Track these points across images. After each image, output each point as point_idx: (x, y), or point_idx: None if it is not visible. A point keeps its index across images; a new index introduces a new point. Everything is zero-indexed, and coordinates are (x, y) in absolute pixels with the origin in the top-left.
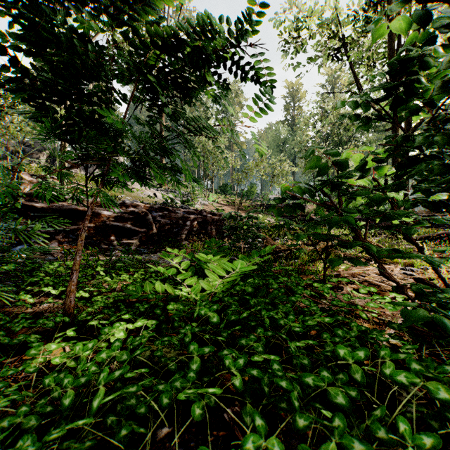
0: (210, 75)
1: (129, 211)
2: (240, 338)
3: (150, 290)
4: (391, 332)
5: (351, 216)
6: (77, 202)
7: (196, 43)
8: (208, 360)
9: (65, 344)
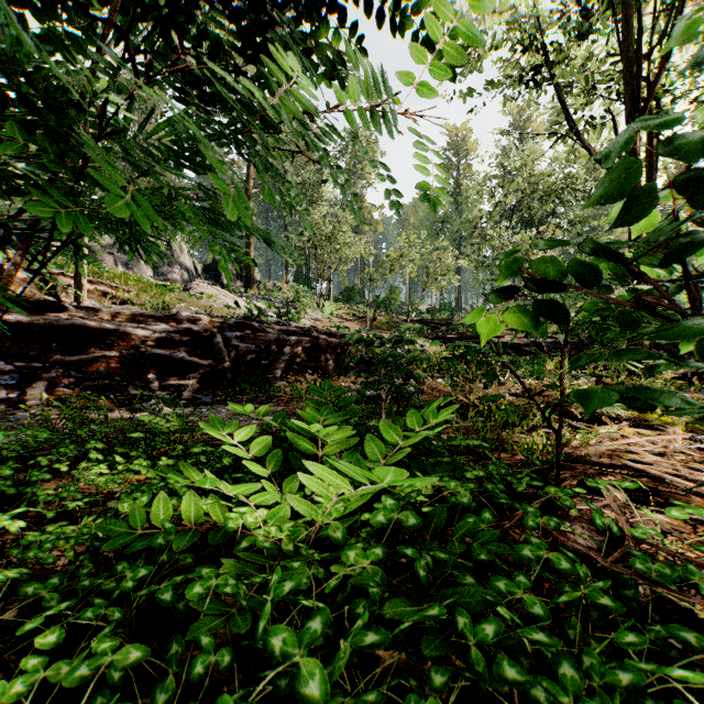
0: None
1: (181, 330)
2: None
3: (162, 521)
4: None
5: None
6: None
7: None
8: None
9: None
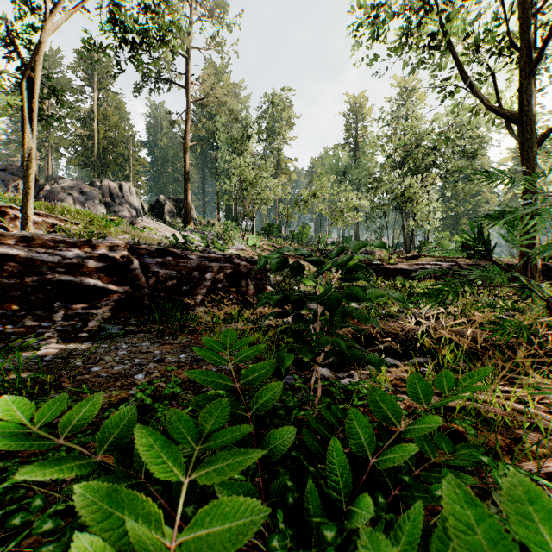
0: None
1: (96, 256)
2: None
3: None
4: None
5: None
6: None
7: None
8: None
9: None
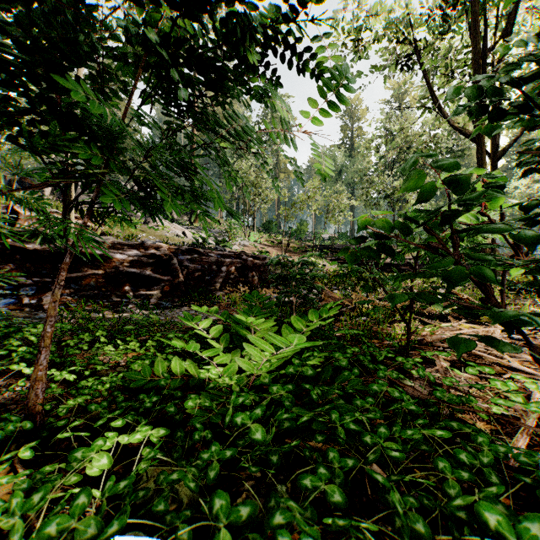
0: (251, 49)
1: (148, 255)
2: (302, 475)
3: (162, 372)
4: (525, 440)
5: (487, 267)
6: (47, 242)
7: (230, 9)
8: (247, 523)
9: (9, 479)
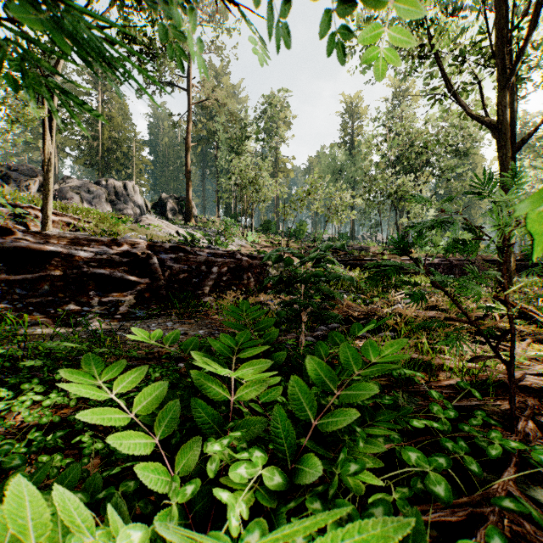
0: None
1: (121, 252)
2: None
3: None
4: None
5: None
6: None
7: None
8: None
9: None
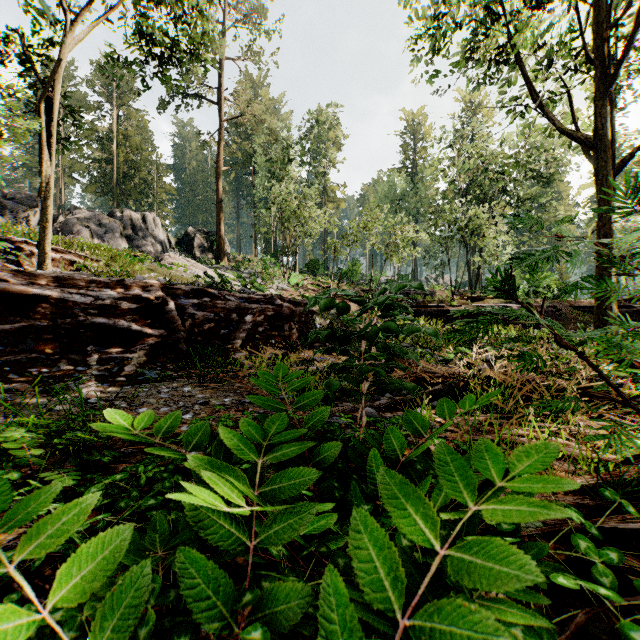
0: None
1: (129, 297)
2: None
3: None
4: None
5: None
6: None
7: None
8: None
9: None
